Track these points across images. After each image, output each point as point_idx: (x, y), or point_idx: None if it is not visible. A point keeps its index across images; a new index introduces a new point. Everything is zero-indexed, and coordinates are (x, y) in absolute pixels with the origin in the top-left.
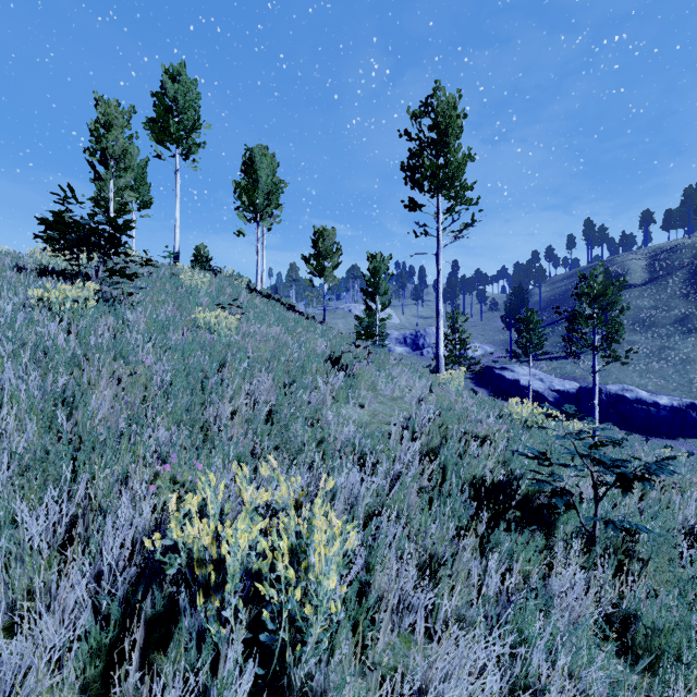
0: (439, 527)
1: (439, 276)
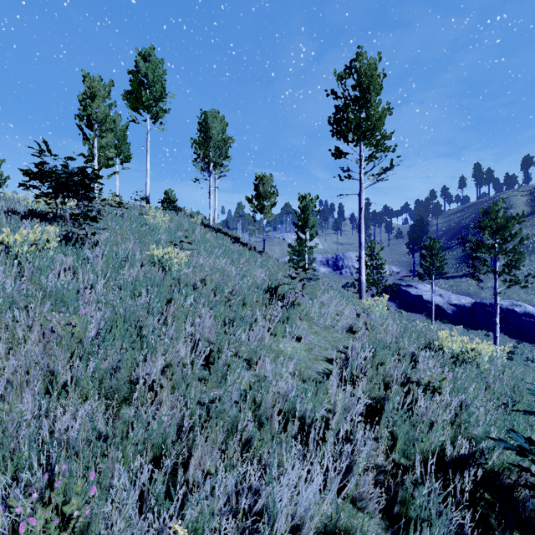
0: None
1: (361, 213)
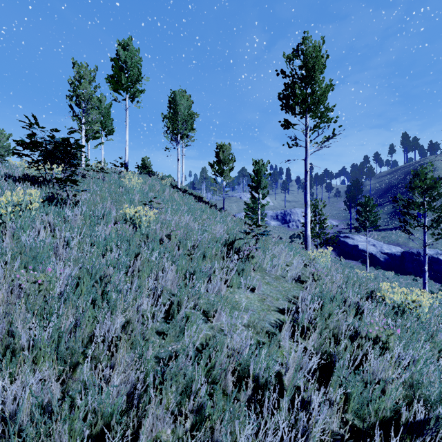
0: None
1: (307, 175)
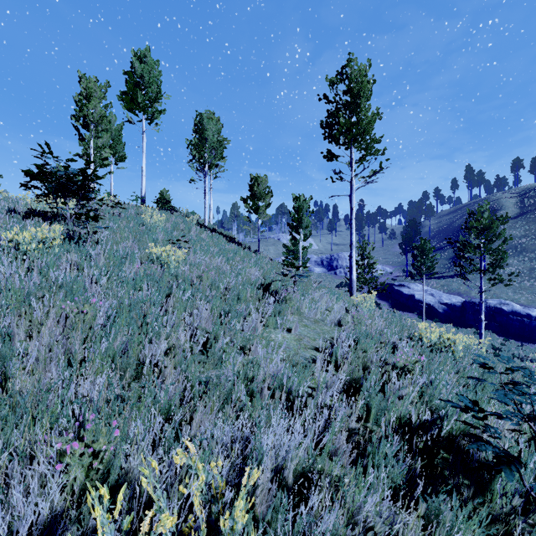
0: (381, 520)
1: (352, 213)
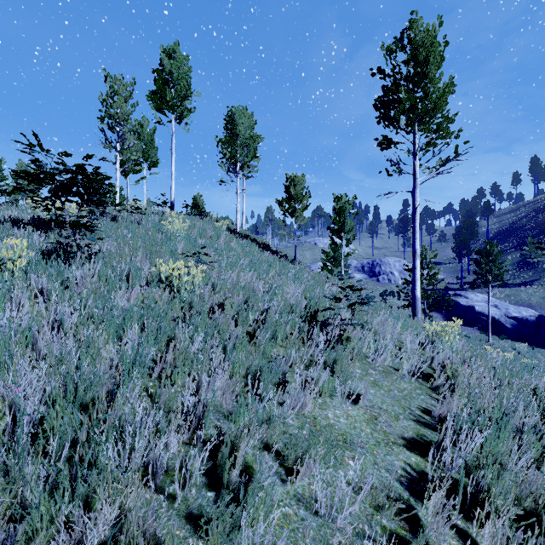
0: None
1: (415, 214)
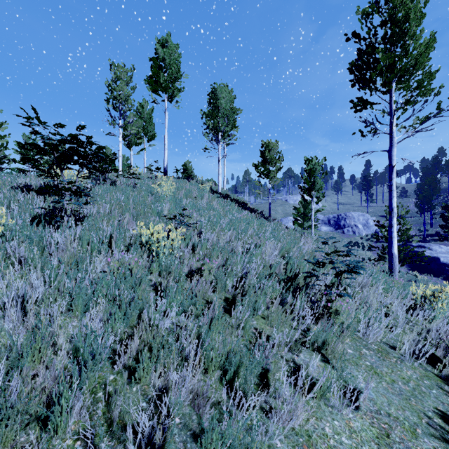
0: None
1: (392, 172)
